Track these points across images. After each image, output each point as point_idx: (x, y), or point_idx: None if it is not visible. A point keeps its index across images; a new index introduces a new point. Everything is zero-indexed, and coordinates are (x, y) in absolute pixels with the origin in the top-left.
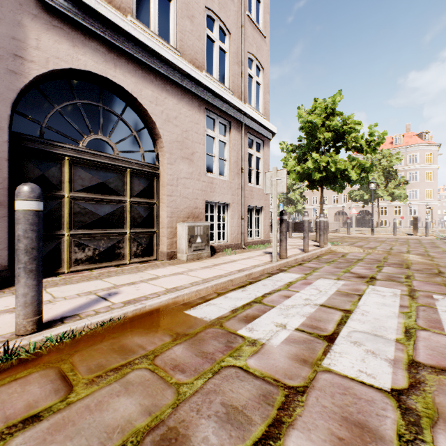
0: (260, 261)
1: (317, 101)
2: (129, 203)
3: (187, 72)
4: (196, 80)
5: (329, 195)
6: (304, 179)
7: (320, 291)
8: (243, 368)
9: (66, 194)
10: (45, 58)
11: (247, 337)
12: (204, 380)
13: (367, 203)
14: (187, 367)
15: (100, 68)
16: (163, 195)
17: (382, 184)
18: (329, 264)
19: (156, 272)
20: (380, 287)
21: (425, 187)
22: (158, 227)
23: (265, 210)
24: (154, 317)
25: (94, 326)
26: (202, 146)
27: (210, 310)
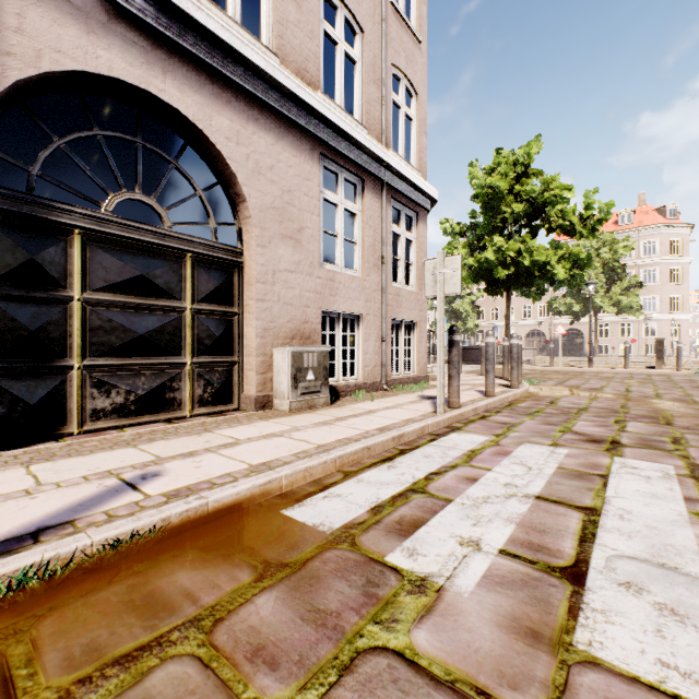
0: (415, 412)
1: (501, 153)
2: (191, 312)
3: (291, 90)
4: (307, 105)
5: (518, 305)
6: (481, 278)
7: (529, 469)
8: (405, 657)
9: (76, 294)
10: (35, 51)
11: (405, 572)
12: (320, 693)
13: (578, 318)
14: (282, 653)
15: (137, 75)
16: (249, 299)
17: (601, 287)
18: (533, 417)
19: (235, 433)
20: (634, 460)
21: (669, 293)
22: (241, 354)
23: (421, 327)
24: (223, 524)
25: (97, 550)
26: (316, 218)
27: (330, 508)
